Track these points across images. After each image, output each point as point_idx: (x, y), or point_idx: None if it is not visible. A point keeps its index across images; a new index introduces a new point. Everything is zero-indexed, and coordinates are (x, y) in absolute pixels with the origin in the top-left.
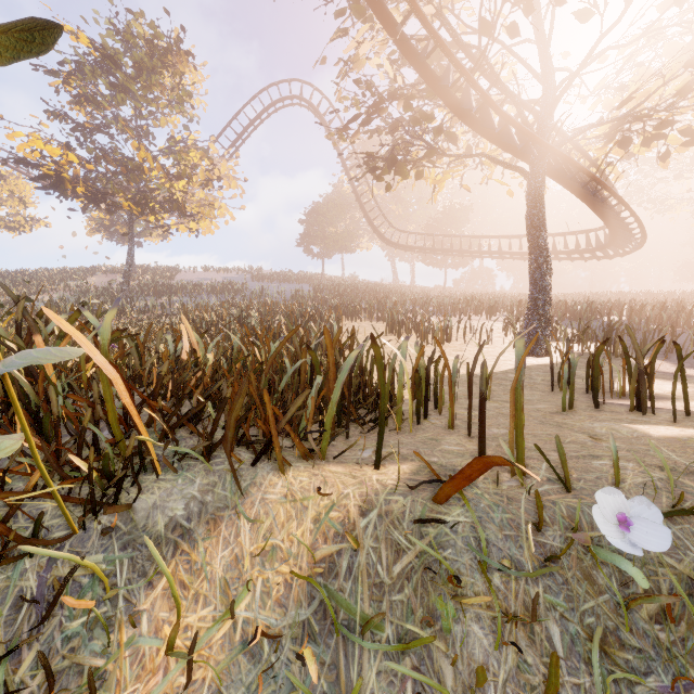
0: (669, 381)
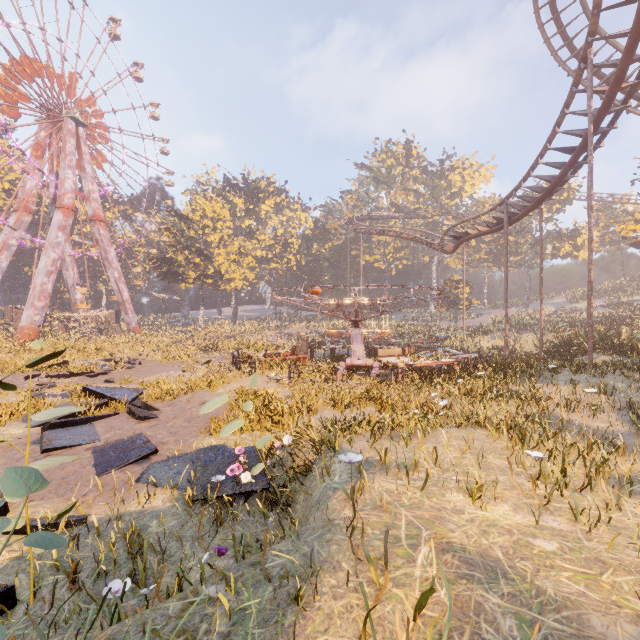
0: None
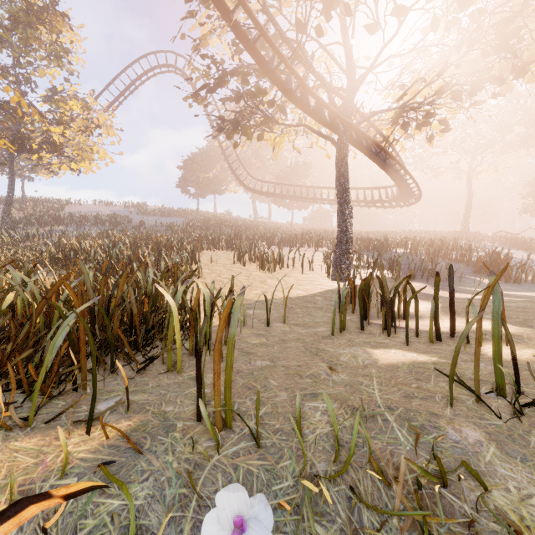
0: (424, 301)
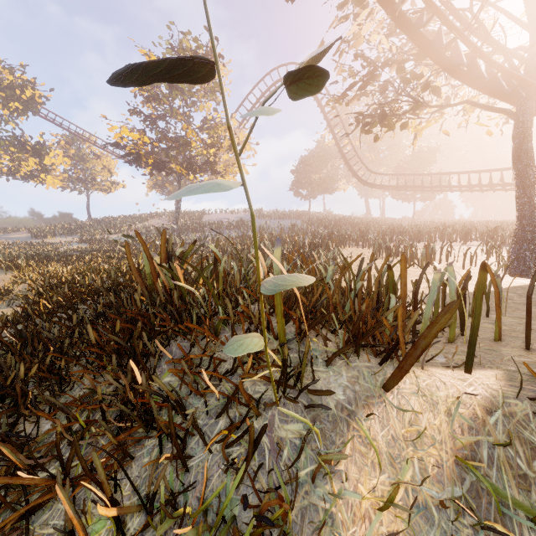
0: None
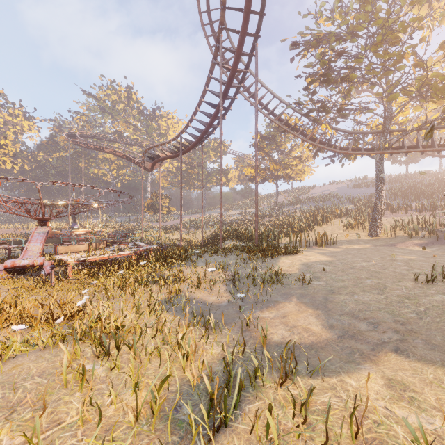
0: (371, 246)
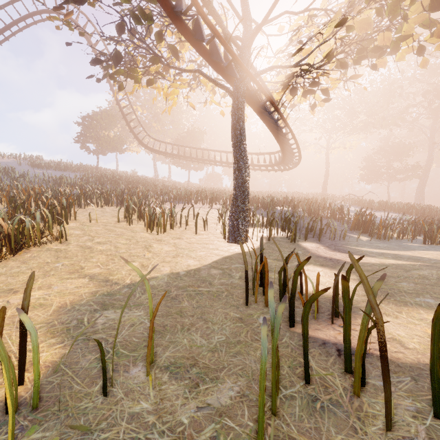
0: (334, 269)
